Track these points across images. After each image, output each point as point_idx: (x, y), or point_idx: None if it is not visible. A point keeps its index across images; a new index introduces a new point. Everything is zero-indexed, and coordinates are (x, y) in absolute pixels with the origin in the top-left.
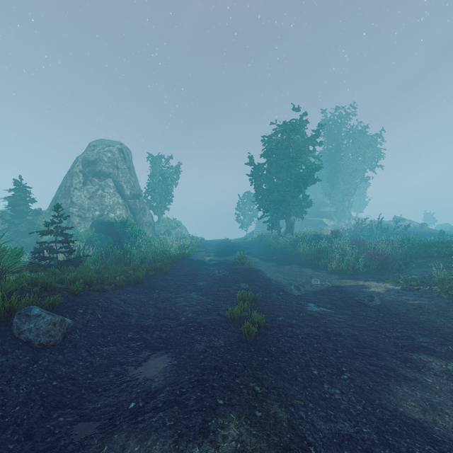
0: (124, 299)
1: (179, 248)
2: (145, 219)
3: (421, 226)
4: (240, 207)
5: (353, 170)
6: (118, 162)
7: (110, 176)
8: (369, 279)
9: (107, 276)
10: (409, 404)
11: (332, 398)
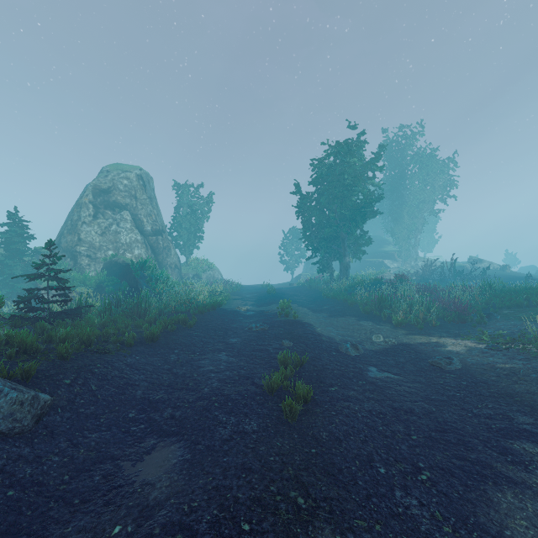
0: (131, 362)
1: (209, 295)
2: (169, 259)
3: (502, 269)
4: (284, 245)
5: (420, 202)
6: (137, 191)
7: (126, 208)
8: (444, 334)
9: (112, 332)
10: (519, 524)
11: (407, 514)
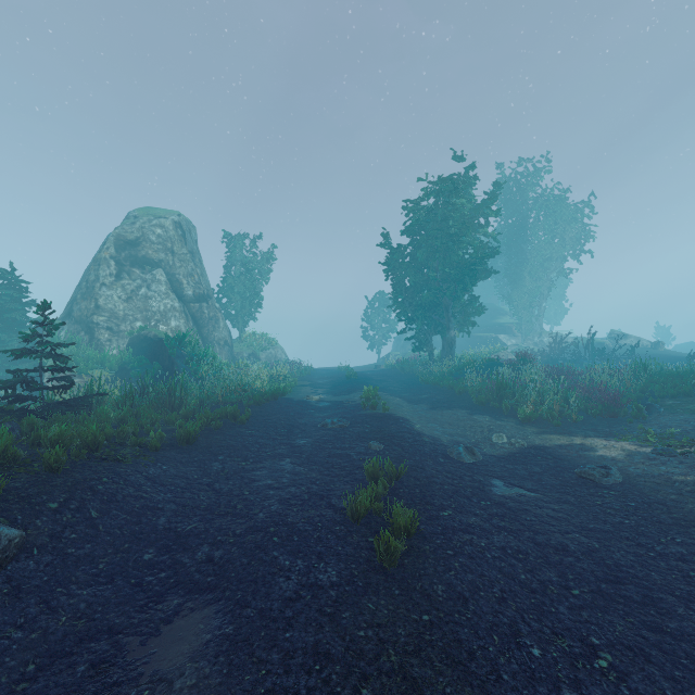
0: (154, 474)
1: (270, 380)
2: (217, 334)
3: (654, 347)
4: (368, 316)
5: (546, 259)
6: (174, 243)
7: (160, 265)
8: (591, 433)
9: (131, 430)
10: None
11: None
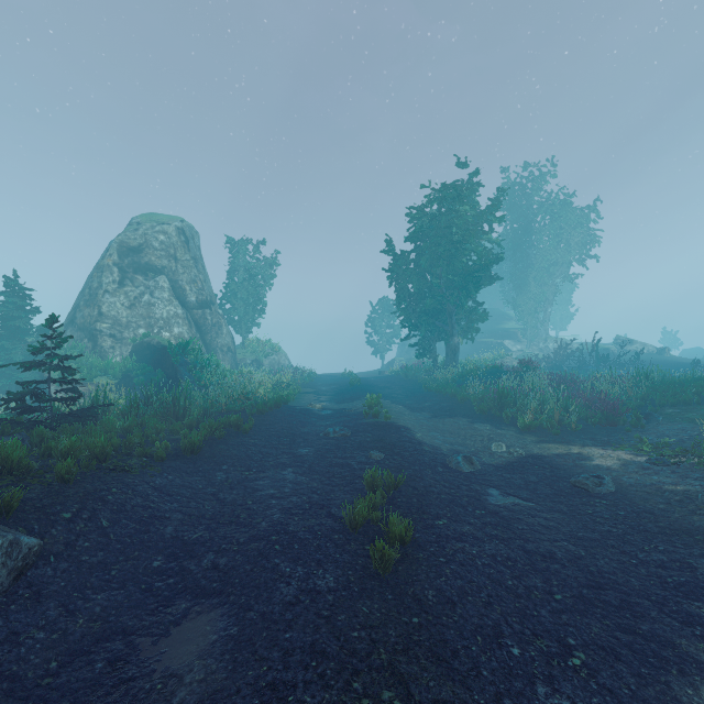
0: (160, 484)
1: (273, 387)
2: (220, 340)
3: (660, 352)
4: (372, 321)
5: (551, 264)
6: (177, 249)
7: (163, 272)
8: (589, 442)
9: (137, 441)
10: None
11: None
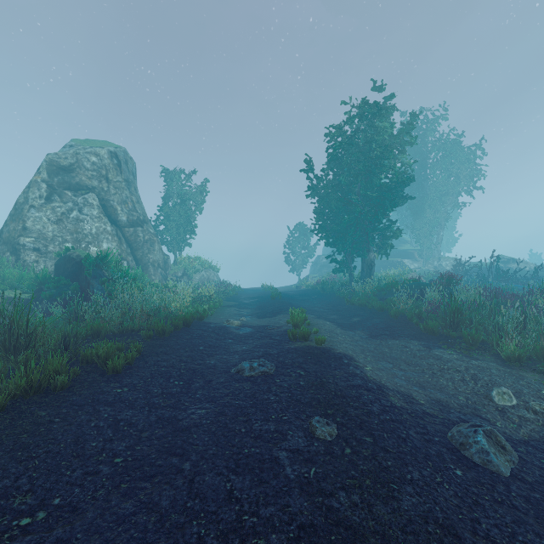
0: None
1: (192, 301)
2: (151, 257)
3: (541, 269)
4: (290, 243)
5: (443, 194)
6: (109, 171)
7: (93, 191)
8: None
9: None
10: None
11: None
